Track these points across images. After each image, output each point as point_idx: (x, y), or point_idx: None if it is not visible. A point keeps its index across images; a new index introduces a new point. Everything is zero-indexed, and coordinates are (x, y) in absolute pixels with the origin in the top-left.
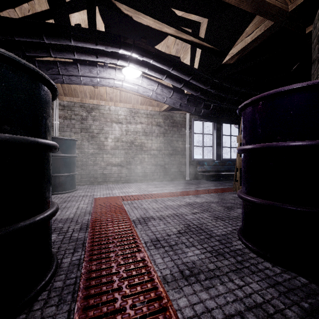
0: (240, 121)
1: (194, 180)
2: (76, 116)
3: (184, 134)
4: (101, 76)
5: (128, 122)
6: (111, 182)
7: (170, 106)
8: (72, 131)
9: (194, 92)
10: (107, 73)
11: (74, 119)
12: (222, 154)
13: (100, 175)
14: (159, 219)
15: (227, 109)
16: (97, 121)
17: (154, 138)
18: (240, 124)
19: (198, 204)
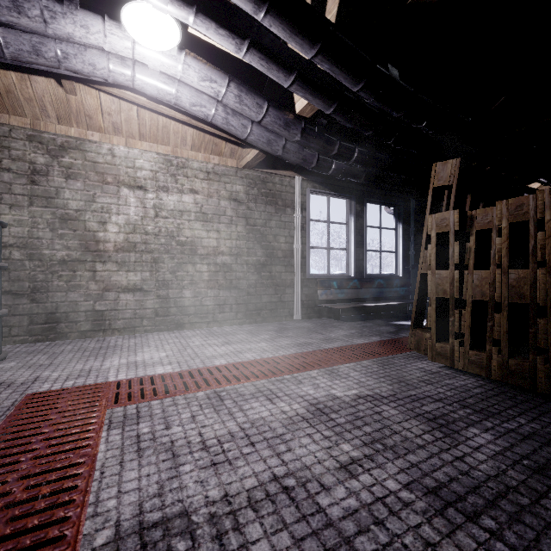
0: (398, 200)
1: (312, 320)
2: (16, 164)
3: (291, 221)
4: (62, 34)
5: (161, 187)
6: (116, 330)
7: (260, 155)
8: (2, 202)
9: (321, 104)
10: (76, 21)
11: (10, 171)
12: (365, 264)
13: (86, 315)
14: (215, 537)
15: (388, 164)
16: (78, 179)
17: (224, 228)
18: (430, 190)
19: (344, 410)
